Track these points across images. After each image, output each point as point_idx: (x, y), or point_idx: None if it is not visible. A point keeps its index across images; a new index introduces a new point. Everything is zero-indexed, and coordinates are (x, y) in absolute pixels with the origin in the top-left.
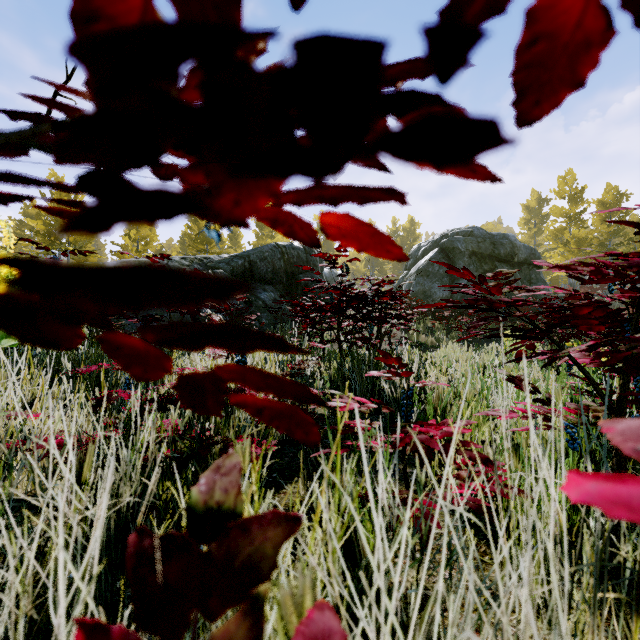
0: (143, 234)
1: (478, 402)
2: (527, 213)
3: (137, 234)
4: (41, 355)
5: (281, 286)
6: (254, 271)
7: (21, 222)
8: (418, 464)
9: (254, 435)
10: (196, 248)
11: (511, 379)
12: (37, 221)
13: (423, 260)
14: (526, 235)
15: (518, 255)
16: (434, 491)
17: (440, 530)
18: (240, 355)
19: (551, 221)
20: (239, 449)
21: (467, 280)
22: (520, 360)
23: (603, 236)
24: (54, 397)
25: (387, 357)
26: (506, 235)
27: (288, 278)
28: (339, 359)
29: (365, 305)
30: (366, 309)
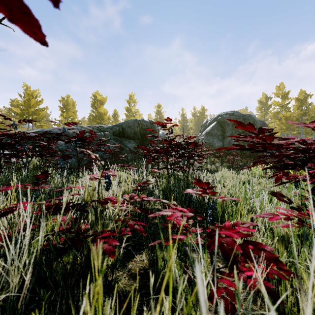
0: (70, 115)
1: (244, 202)
2: (260, 104)
3: (67, 115)
4: (2, 177)
5: (138, 140)
6: (124, 133)
7: (9, 109)
8: (235, 278)
9: (116, 227)
10: (96, 122)
11: (274, 194)
12: (17, 108)
13: (209, 127)
14: (260, 115)
15: (256, 125)
16: (232, 273)
17: (230, 288)
18: (107, 178)
19: (272, 108)
20: (94, 252)
21: (249, 132)
22: (277, 181)
23: (298, 115)
24: (3, 202)
25: (200, 182)
26: (250, 115)
27: (141, 136)
28: (167, 178)
29: (181, 149)
30: (181, 151)
